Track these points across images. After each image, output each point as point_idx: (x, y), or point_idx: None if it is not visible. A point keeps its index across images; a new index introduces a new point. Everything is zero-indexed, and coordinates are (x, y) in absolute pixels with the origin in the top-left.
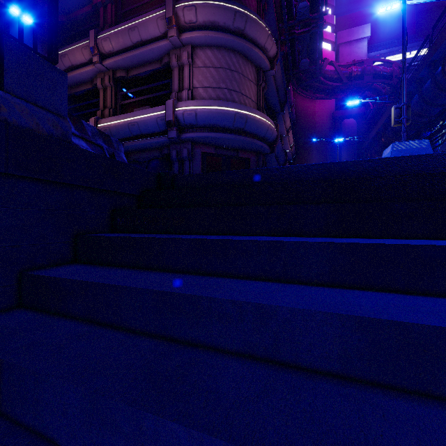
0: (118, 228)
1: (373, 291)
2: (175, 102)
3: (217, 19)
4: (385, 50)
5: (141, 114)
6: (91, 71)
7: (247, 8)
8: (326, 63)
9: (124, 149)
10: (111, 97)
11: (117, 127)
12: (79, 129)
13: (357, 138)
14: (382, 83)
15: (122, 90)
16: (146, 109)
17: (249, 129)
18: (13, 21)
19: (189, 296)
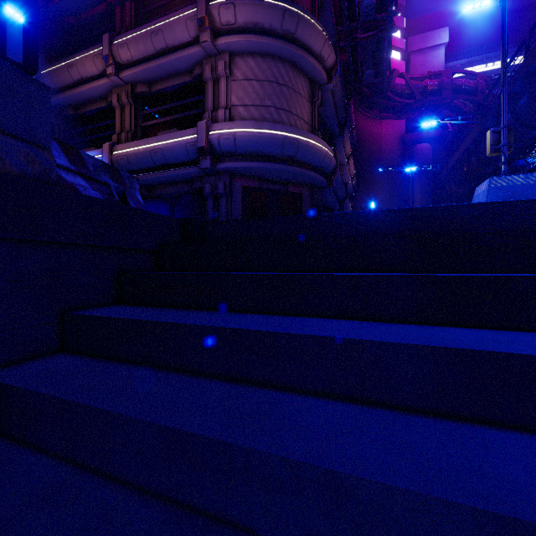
0: (125, 298)
1: (508, 430)
2: (208, 123)
3: (262, 19)
4: (467, 59)
5: (167, 139)
6: (105, 85)
7: (299, 5)
8: (395, 75)
9: (145, 182)
10: (129, 118)
11: (137, 154)
12: (75, 163)
13: (432, 167)
14: (463, 100)
15: (143, 108)
16: (173, 133)
17: (301, 157)
18: (9, 24)
19: (214, 442)
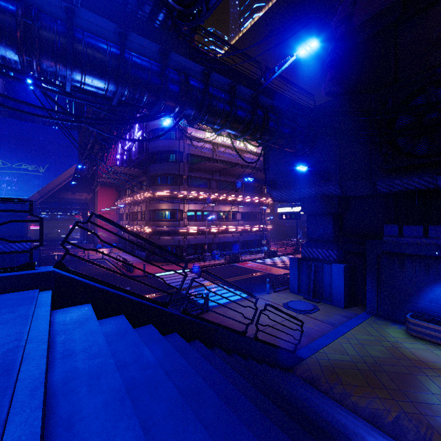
0: None
1: None
2: None
3: None
4: None
5: None
6: None
7: None
8: None
9: None
10: None
11: None
12: None
13: None
14: None
15: None
16: None
17: None
18: None
19: None
